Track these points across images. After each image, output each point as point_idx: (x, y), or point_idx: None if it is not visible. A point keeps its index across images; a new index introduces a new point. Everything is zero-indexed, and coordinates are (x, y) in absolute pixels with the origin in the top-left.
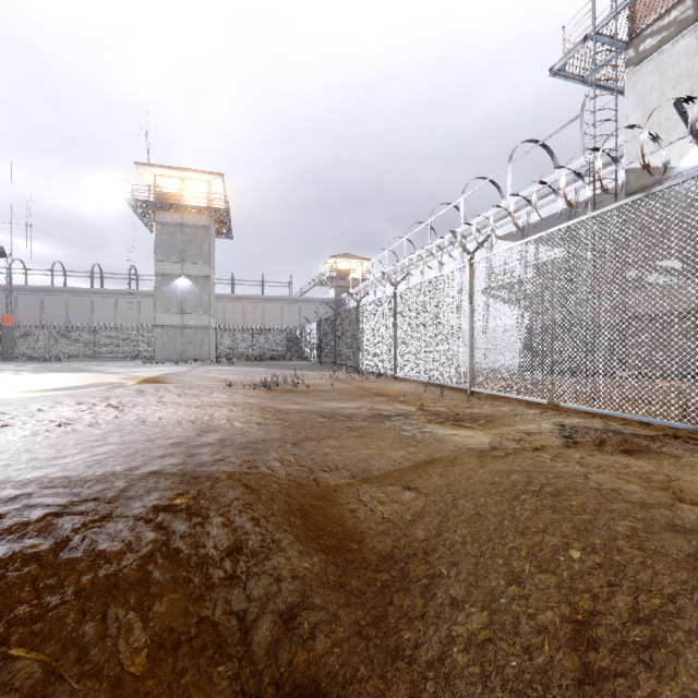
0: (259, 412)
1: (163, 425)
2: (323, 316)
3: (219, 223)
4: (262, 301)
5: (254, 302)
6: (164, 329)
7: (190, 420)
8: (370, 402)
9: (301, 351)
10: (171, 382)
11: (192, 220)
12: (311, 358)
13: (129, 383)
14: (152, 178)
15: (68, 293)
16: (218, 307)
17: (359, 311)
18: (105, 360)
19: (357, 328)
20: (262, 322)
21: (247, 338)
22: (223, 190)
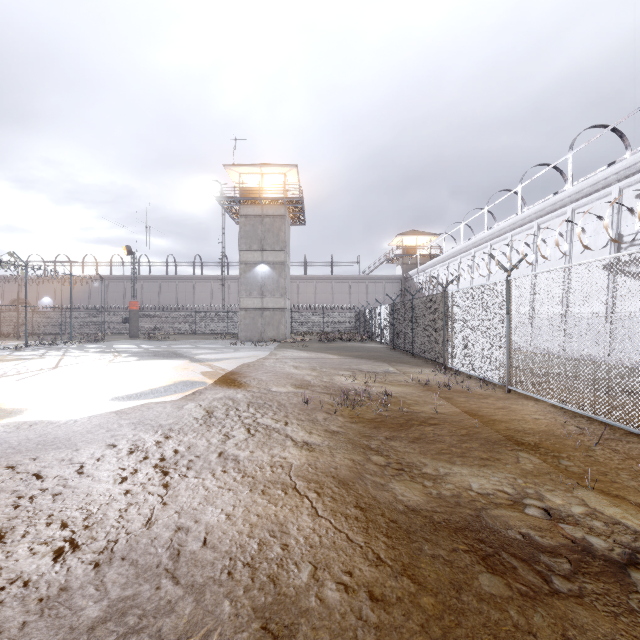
0: (361, 531)
1: (201, 587)
2: (389, 294)
3: (294, 211)
4: (331, 281)
5: (324, 282)
6: (247, 312)
7: (249, 560)
8: (524, 477)
9: (371, 332)
10: (247, 383)
11: (270, 211)
12: (382, 340)
13: (207, 383)
14: (237, 176)
15: (177, 280)
16: (293, 287)
17: (447, 298)
18: (201, 338)
19: (443, 318)
20: (331, 300)
21: (318, 316)
22: (297, 180)
